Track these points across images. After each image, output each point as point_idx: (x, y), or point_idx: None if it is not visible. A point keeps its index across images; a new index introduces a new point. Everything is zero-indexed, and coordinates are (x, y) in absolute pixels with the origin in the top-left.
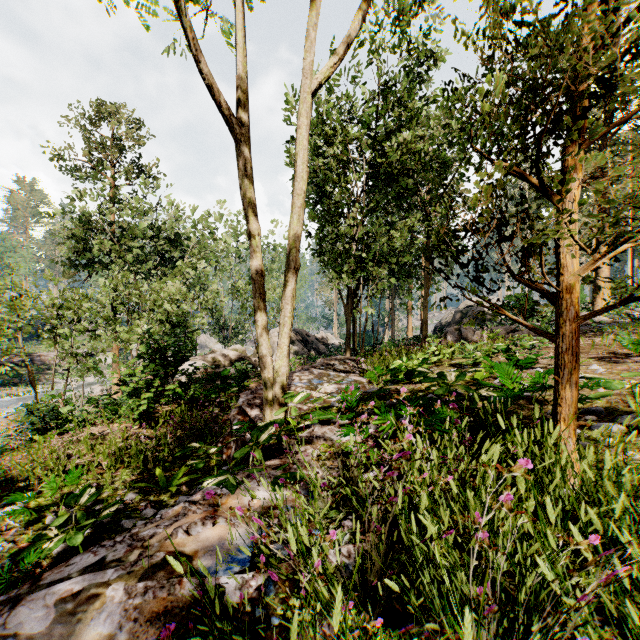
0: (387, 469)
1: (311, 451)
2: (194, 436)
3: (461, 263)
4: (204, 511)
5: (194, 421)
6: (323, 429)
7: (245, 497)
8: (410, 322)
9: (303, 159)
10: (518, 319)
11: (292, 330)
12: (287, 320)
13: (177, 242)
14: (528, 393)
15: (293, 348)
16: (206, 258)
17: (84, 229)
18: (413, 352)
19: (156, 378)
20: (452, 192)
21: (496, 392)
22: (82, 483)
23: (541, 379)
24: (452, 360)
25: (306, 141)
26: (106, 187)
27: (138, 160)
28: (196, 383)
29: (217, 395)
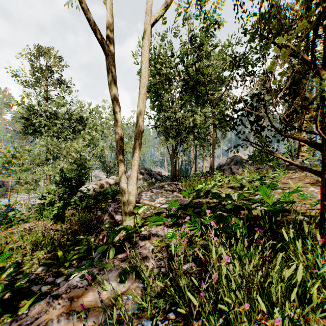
0: (198, 261)
1: (148, 245)
2: (83, 230)
3: (249, 122)
4: (62, 306)
5: (86, 219)
6: (157, 228)
7: (97, 289)
8: (204, 164)
9: (145, 65)
10: (290, 160)
11: (143, 168)
12: (136, 162)
13: (81, 121)
14: (278, 205)
15: (143, 177)
16: (97, 130)
17: (30, 113)
18: (207, 180)
19: (66, 195)
20: (226, 96)
21: (267, 208)
22: (13, 260)
23: (289, 198)
24: (228, 184)
25: (147, 55)
26: (42, 91)
27: (60, 77)
28: (88, 197)
29: (100, 204)
